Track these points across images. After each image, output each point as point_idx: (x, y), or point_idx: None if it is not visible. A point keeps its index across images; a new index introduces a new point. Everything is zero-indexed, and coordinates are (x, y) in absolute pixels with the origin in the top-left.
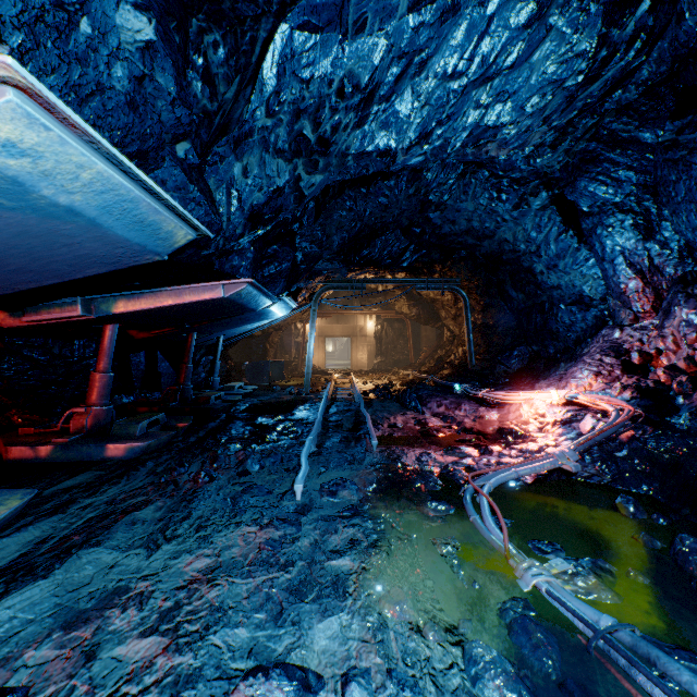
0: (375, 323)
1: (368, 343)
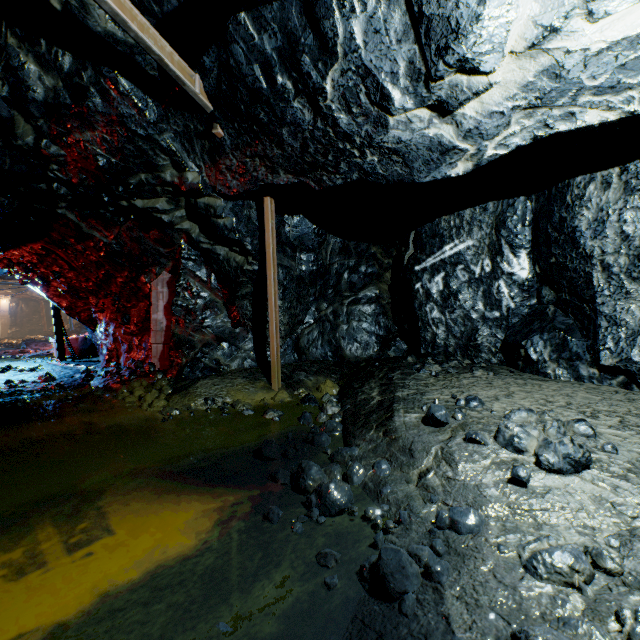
0: (10, 301)
1: (3, 317)
